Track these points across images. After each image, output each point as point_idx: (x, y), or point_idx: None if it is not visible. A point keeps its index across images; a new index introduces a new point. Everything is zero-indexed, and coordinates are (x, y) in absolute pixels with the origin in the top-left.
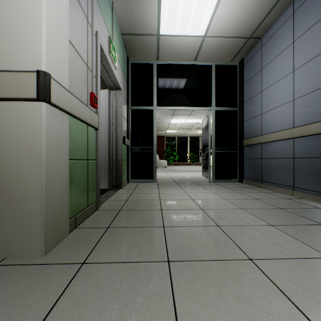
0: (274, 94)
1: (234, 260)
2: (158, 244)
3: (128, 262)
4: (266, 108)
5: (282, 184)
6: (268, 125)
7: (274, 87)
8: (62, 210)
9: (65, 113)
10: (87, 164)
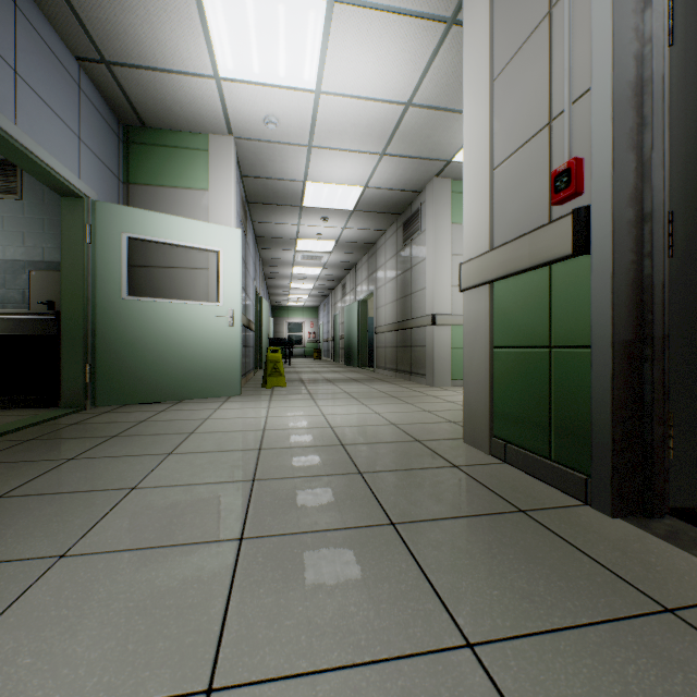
0: None
1: (278, 448)
2: (358, 454)
3: (380, 443)
4: None
5: None
6: None
7: None
8: (480, 412)
9: (481, 286)
10: (549, 357)
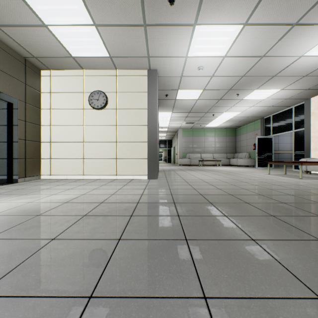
0: (284, 139)
1: None
2: None
3: None
4: (280, 142)
5: (287, 166)
6: (281, 148)
7: (284, 137)
8: None
9: None
10: None
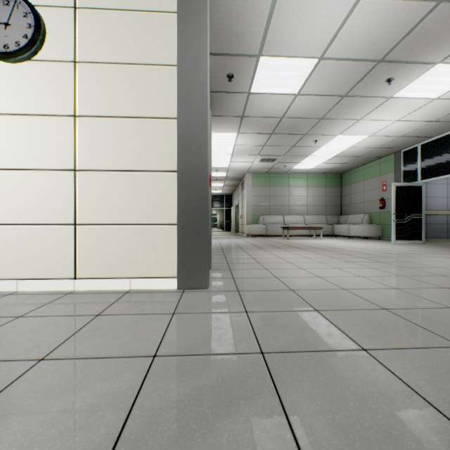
0: (436, 189)
1: None
2: None
3: None
4: (430, 195)
5: (440, 237)
6: (431, 205)
7: (436, 186)
8: None
9: None
10: None
